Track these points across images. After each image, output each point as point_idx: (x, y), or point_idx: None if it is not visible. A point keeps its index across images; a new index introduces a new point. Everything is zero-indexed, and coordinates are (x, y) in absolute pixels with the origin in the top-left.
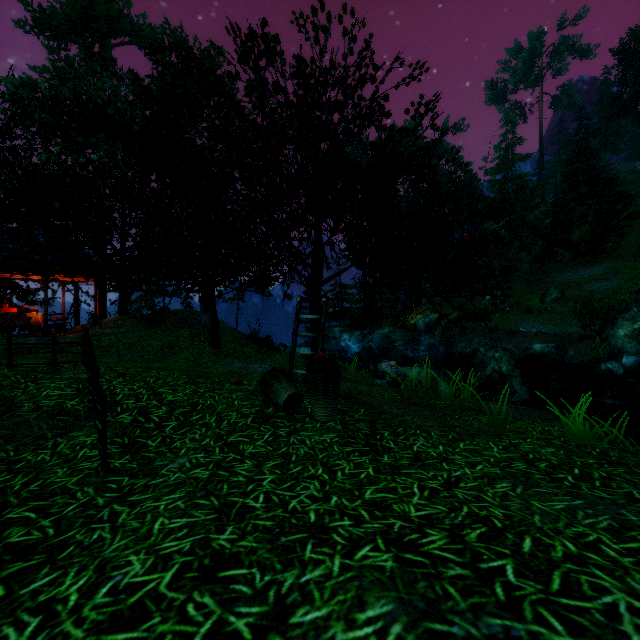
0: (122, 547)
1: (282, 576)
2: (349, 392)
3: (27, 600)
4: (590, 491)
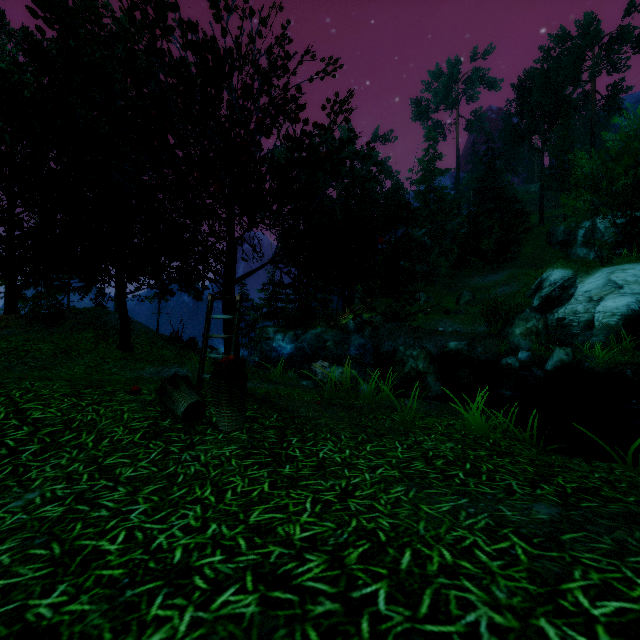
0: None
1: None
2: (266, 396)
3: None
4: (476, 487)
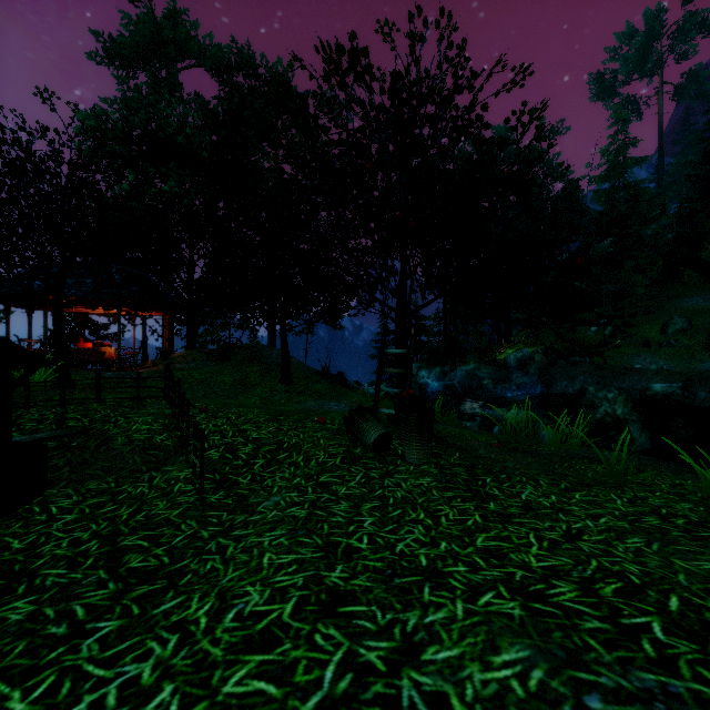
0: (237, 578)
1: (404, 615)
2: (439, 434)
3: (161, 619)
4: None
